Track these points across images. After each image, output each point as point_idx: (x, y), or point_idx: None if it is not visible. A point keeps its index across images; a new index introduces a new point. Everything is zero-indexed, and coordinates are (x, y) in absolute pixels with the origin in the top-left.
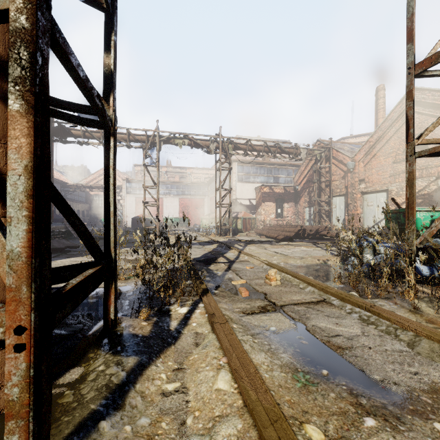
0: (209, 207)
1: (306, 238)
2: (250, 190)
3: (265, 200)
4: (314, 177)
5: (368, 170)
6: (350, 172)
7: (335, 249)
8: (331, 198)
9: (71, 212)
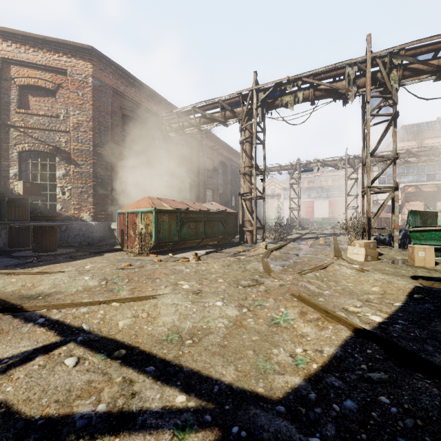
0: (360, 208)
1: None
2: None
3: (409, 200)
4: None
5: None
6: None
7: None
8: None
9: (257, 217)
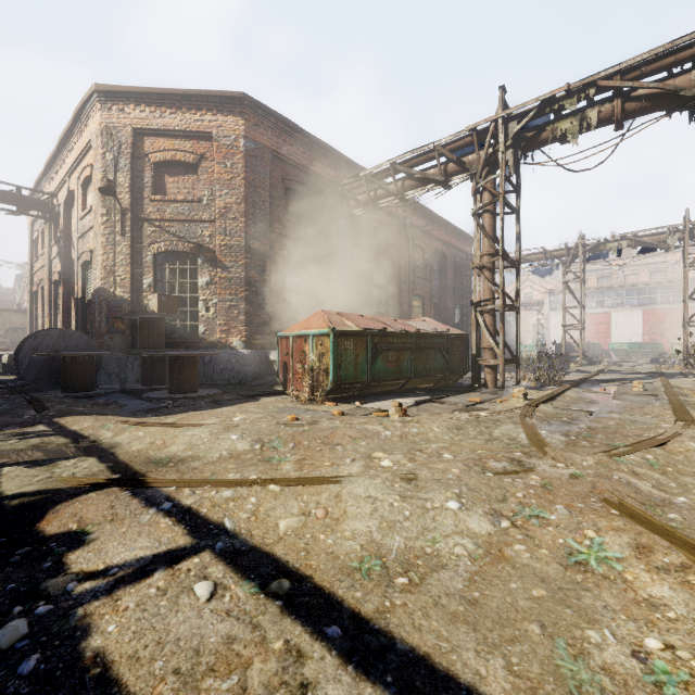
0: None
1: None
2: None
3: None
4: None
5: None
6: None
7: None
8: None
9: (505, 342)
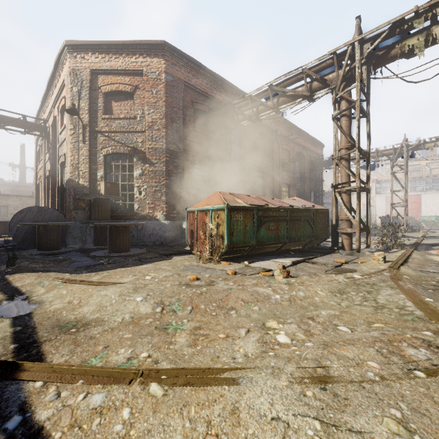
0: None
1: None
2: None
3: None
4: None
5: None
6: None
7: None
8: None
9: None
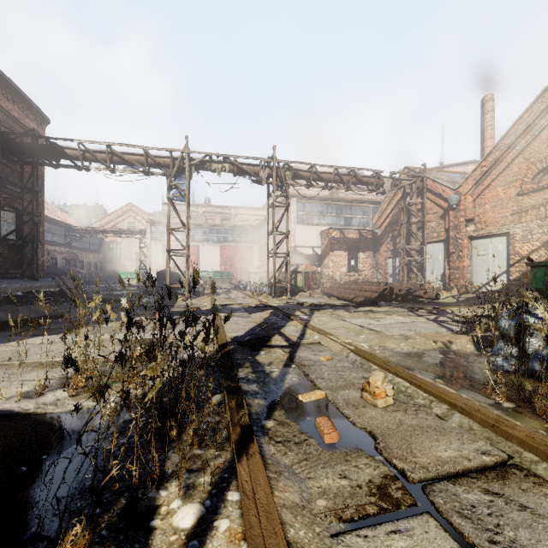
0: (259, 258)
1: (394, 301)
2: (314, 235)
3: (333, 248)
4: (401, 217)
5: (478, 206)
6: (453, 209)
7: (448, 319)
8: (425, 245)
9: None
